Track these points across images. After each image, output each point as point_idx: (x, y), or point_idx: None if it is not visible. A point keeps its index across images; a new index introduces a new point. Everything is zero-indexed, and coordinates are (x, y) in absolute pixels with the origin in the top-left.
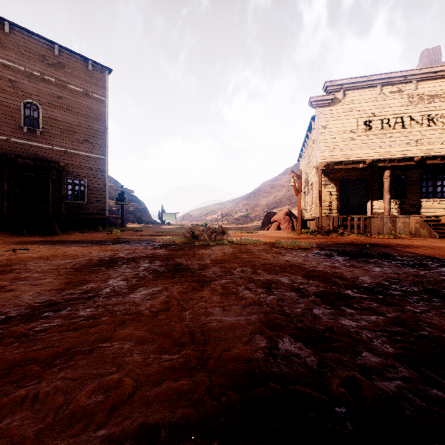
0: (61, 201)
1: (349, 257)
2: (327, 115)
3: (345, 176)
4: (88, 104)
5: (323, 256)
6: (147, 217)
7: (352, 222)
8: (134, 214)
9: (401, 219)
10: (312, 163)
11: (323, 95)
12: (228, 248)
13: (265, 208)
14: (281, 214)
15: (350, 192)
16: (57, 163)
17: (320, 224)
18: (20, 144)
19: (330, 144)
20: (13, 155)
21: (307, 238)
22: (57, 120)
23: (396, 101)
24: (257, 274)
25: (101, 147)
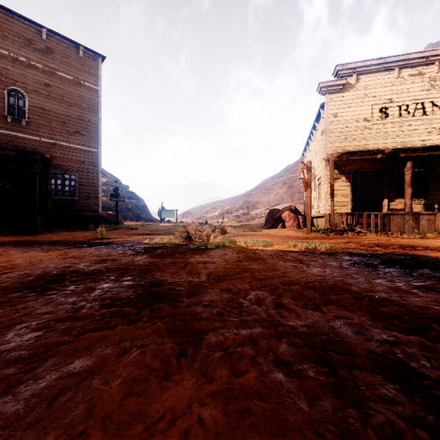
0: (47, 196)
1: (402, 269)
2: (338, 102)
3: (359, 169)
4: (79, 93)
5: (364, 267)
6: (147, 214)
7: (368, 219)
8: (133, 211)
9: (425, 216)
10: (320, 155)
11: (334, 80)
12: (231, 253)
13: (267, 206)
14: (285, 211)
15: (358, 188)
16: (43, 155)
17: (331, 221)
18: (3, 135)
19: (341, 134)
20: None
21: (321, 238)
22: (45, 110)
23: (416, 85)
24: (285, 309)
25: (93, 139)
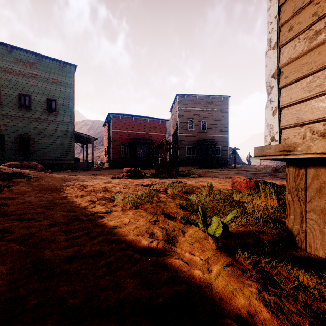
0: (215, 156)
1: None
2: None
3: None
4: (221, 114)
5: None
6: (239, 160)
7: None
8: (232, 159)
9: None
10: None
11: None
12: None
13: None
14: None
15: None
16: (213, 142)
17: None
18: (200, 136)
19: None
20: (203, 142)
21: None
22: (211, 124)
23: None
24: None
25: (226, 131)
